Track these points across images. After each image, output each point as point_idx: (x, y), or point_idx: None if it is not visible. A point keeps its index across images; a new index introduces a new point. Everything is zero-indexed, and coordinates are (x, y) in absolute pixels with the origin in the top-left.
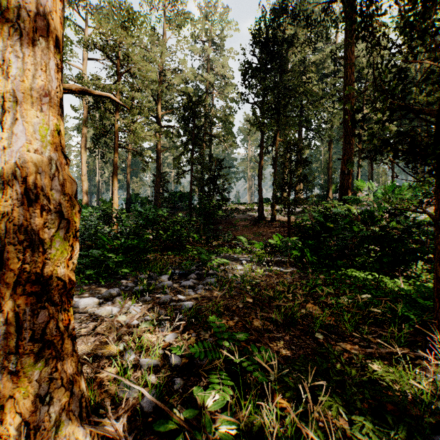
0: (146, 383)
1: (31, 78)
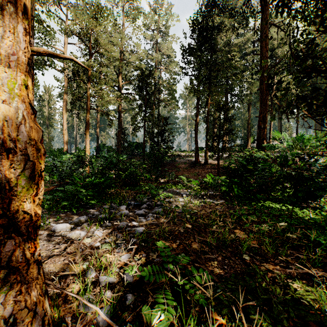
0: (103, 299)
1: (0, 38)
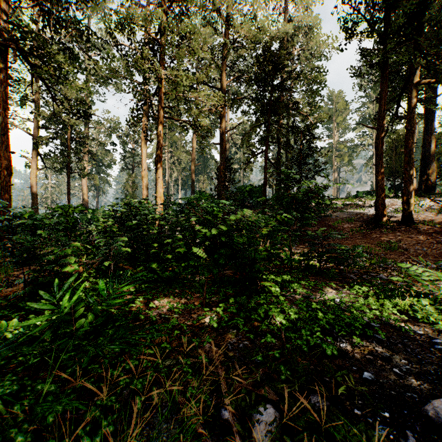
0: None
1: None
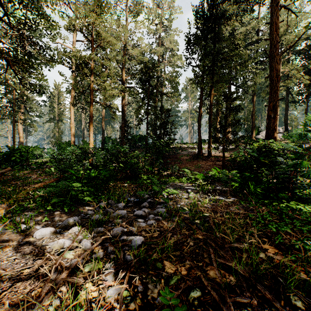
0: None
1: None
